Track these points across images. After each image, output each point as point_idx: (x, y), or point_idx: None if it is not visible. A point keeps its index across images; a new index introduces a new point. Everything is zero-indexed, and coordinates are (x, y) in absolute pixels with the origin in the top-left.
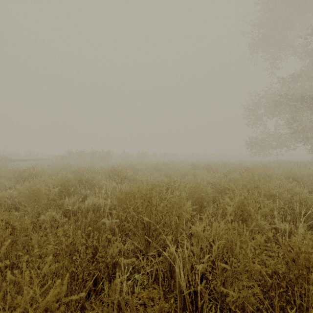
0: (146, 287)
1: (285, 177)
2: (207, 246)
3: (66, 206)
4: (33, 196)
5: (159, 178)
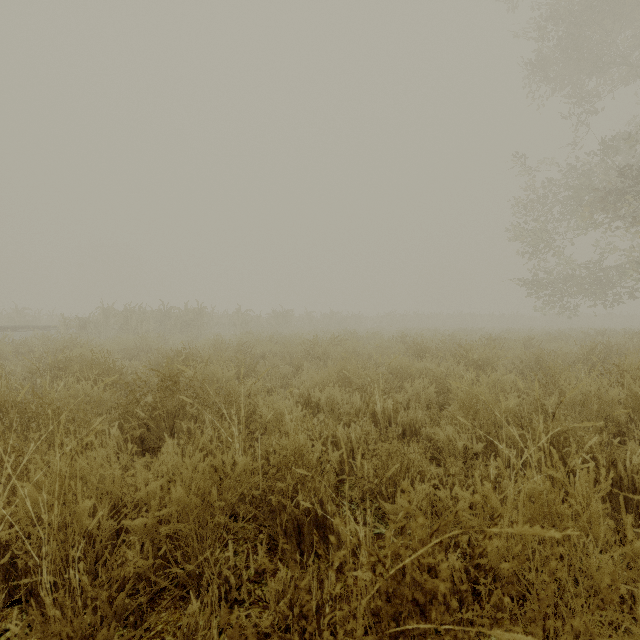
0: None
1: None
2: None
3: None
4: None
5: (318, 393)
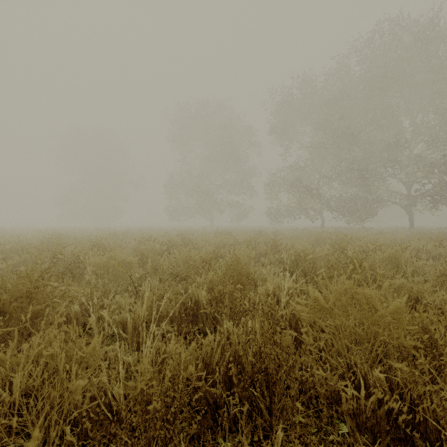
0: None
1: None
2: None
3: None
4: None
5: None
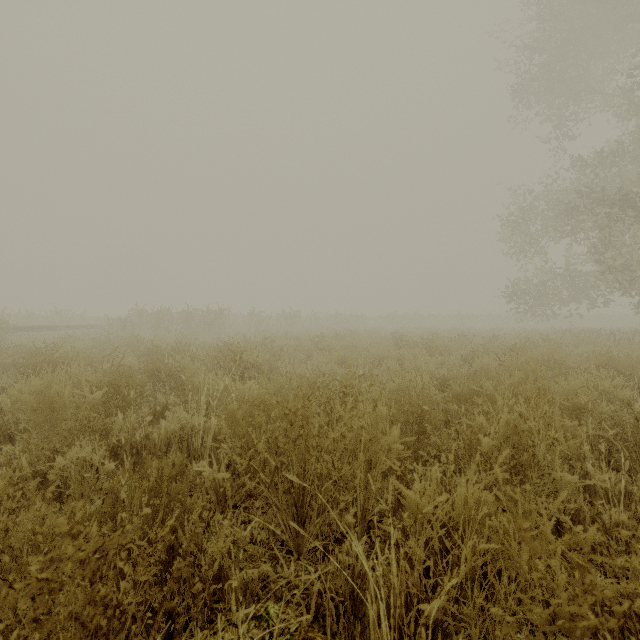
0: (296, 639)
1: (596, 365)
2: (439, 535)
3: (117, 433)
4: (45, 411)
5: (325, 367)
